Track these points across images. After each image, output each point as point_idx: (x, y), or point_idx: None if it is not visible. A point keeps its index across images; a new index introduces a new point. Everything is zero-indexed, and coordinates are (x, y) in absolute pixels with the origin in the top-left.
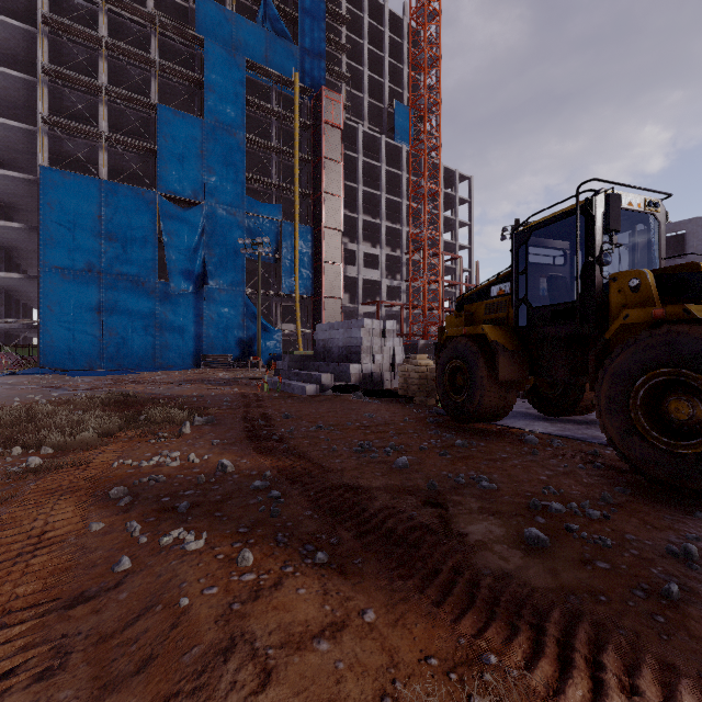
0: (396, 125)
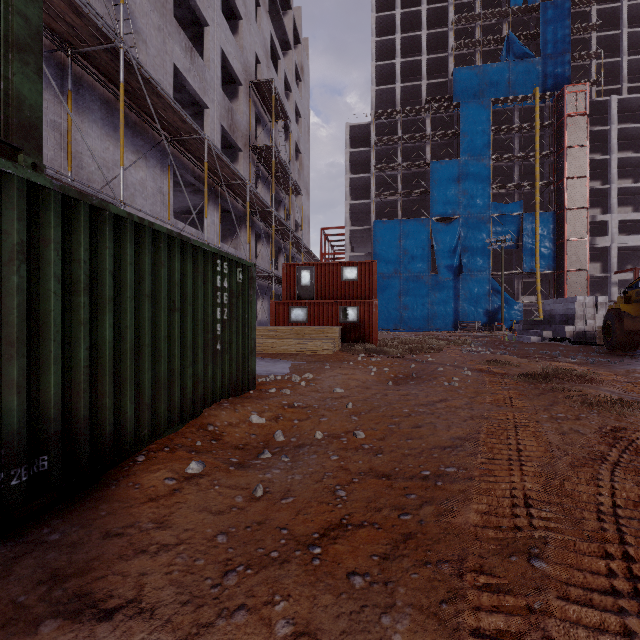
0: None
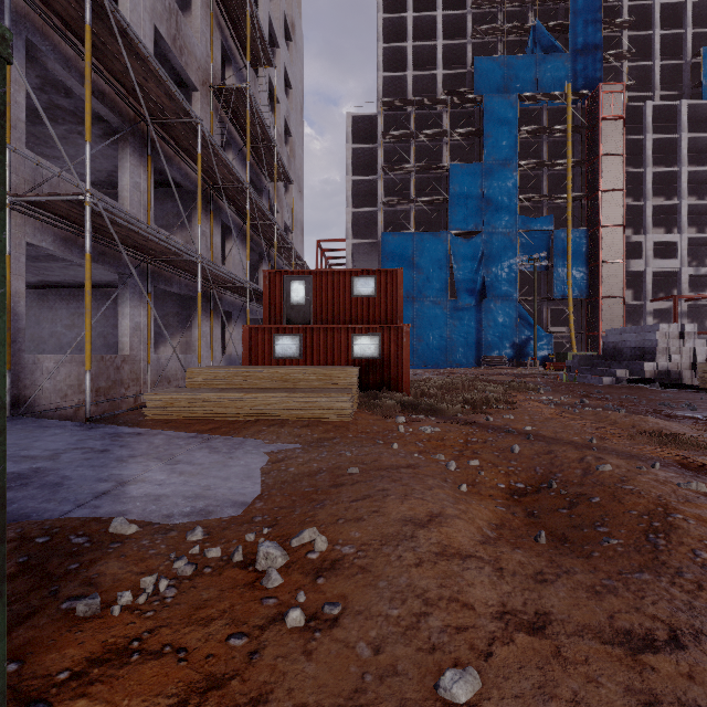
0: (705, 77)
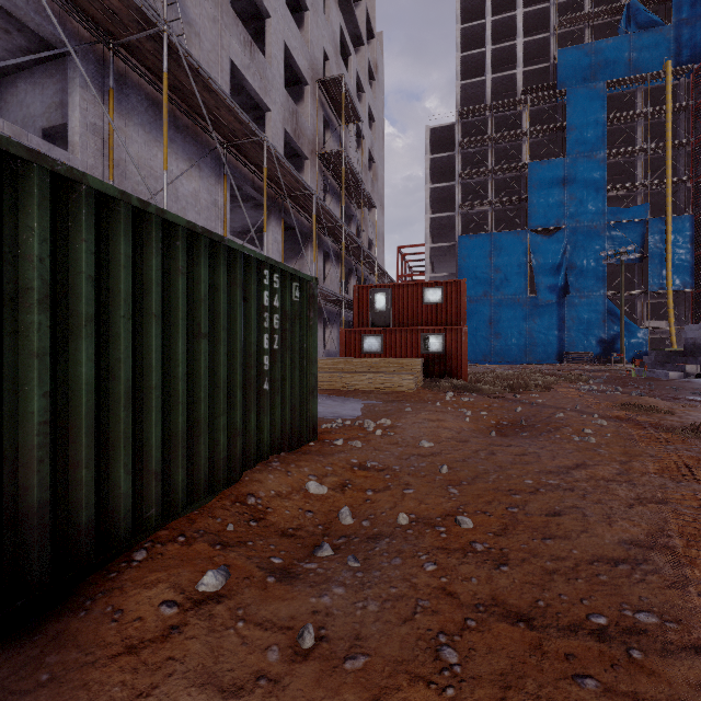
0: None
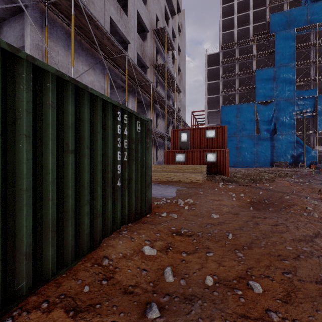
0: None
